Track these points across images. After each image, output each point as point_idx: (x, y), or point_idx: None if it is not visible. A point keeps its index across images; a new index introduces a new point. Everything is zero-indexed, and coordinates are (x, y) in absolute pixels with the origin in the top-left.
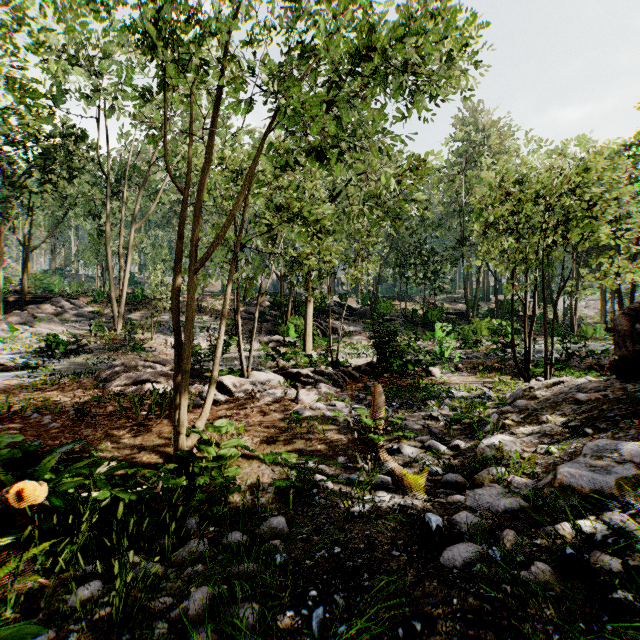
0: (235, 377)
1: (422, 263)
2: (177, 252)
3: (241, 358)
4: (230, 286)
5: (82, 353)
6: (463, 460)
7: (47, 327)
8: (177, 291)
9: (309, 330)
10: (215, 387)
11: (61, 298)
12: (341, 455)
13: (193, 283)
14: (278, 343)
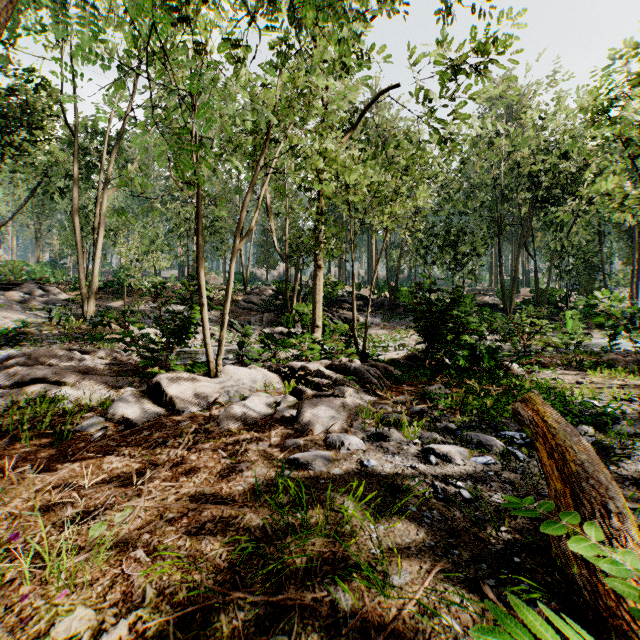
0: (190, 375)
1: (451, 244)
2: None
3: (205, 342)
4: None
5: (23, 344)
6: None
7: (3, 315)
8: None
9: (320, 310)
10: (148, 393)
11: (34, 285)
12: None
13: None
14: (281, 335)
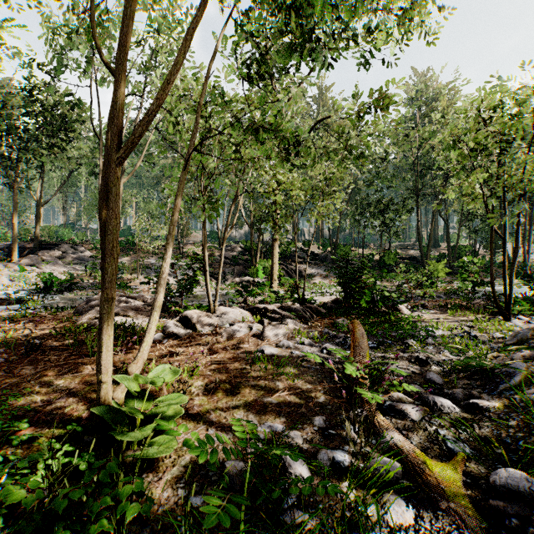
0: (201, 312)
1: (379, 211)
2: (107, 148)
3: (208, 293)
4: (179, 199)
5: (74, 290)
6: (494, 430)
7: (52, 268)
8: (106, 197)
9: (276, 269)
10: (180, 321)
11: (67, 245)
12: (317, 413)
13: (116, 178)
14: (248, 283)
